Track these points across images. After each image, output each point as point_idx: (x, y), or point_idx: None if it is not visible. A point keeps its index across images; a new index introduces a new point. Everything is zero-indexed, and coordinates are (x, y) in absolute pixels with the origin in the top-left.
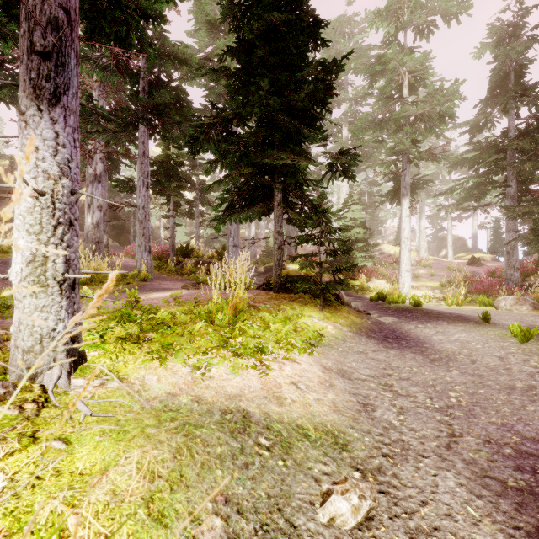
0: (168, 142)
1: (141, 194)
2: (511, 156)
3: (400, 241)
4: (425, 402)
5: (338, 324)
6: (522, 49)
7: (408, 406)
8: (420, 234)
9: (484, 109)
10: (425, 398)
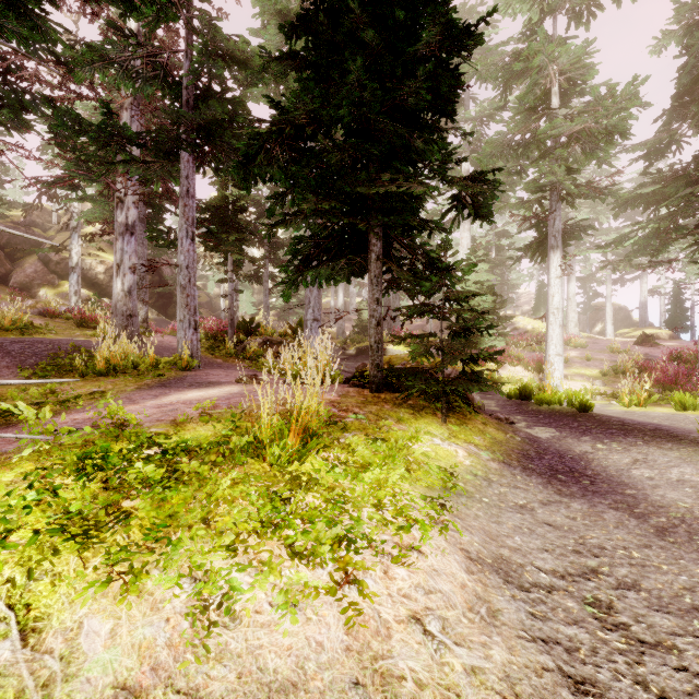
0: (225, 180)
1: (183, 249)
2: None
3: (547, 312)
4: None
5: (474, 447)
6: None
7: (676, 687)
8: (568, 303)
9: (668, 124)
10: None
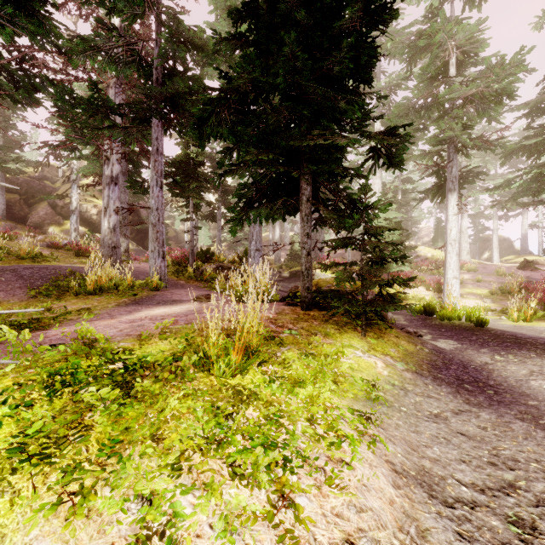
0: (187, 141)
1: (154, 195)
2: None
3: (445, 243)
4: None
5: (390, 358)
6: None
7: None
8: (461, 235)
9: None
10: None
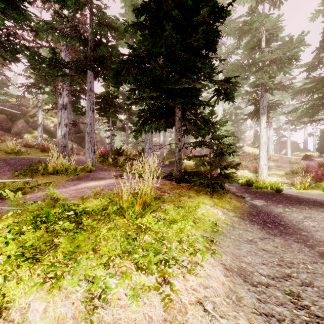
0: (108, 83)
1: (88, 116)
2: None
3: (259, 144)
4: None
5: (226, 210)
6: None
7: None
8: (269, 140)
9: (318, 54)
10: None
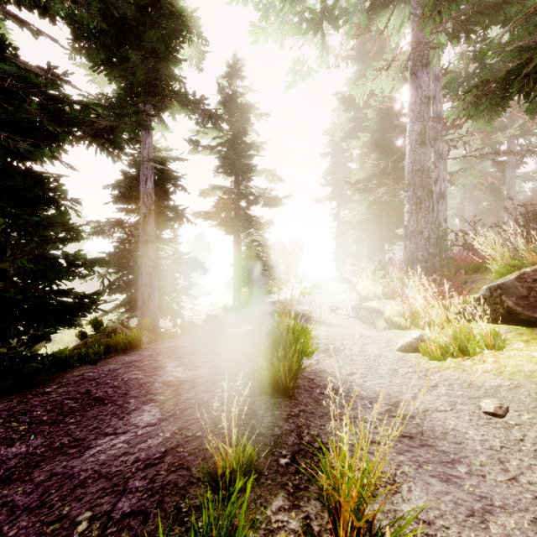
0: None
1: None
2: None
3: None
4: None
5: None
6: None
7: None
8: None
9: None
10: None
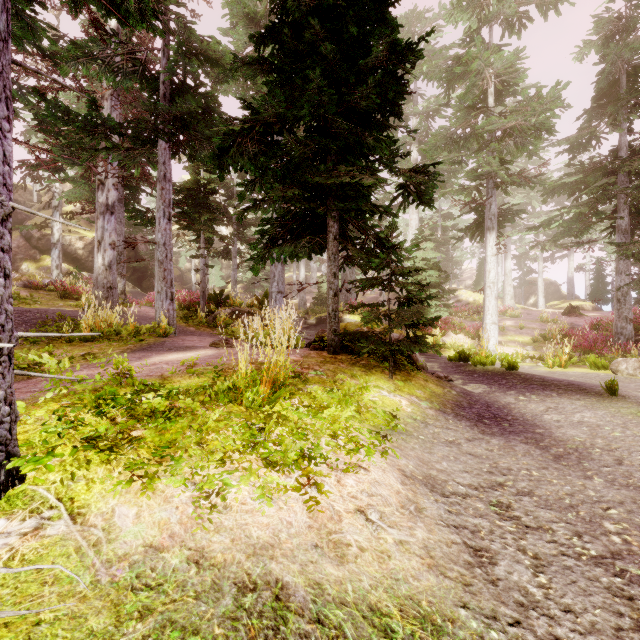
0: (197, 165)
1: (161, 228)
2: (623, 180)
3: (484, 286)
4: (572, 543)
5: (415, 398)
6: (638, 46)
7: (546, 552)
8: (505, 278)
9: (588, 122)
10: (570, 535)
